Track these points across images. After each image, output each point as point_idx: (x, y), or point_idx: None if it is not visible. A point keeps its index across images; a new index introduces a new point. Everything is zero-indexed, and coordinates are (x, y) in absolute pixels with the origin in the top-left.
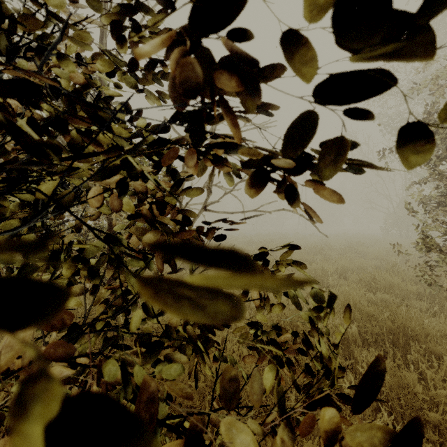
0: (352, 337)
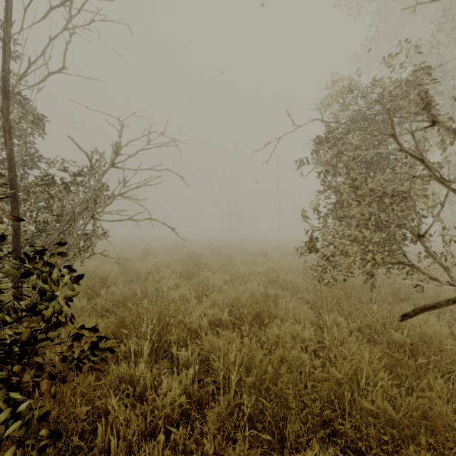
0: (224, 322)
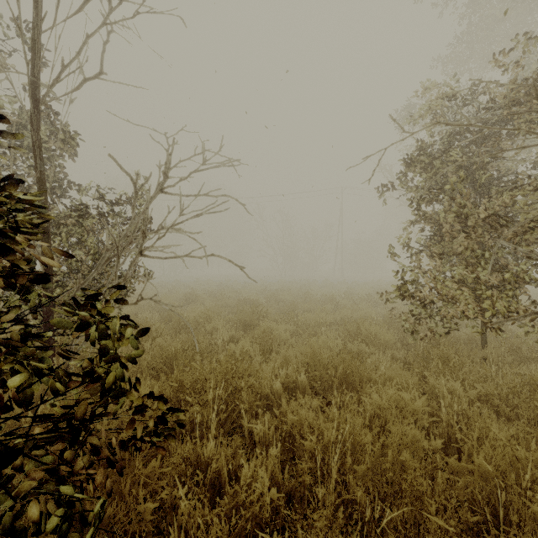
0: (301, 385)
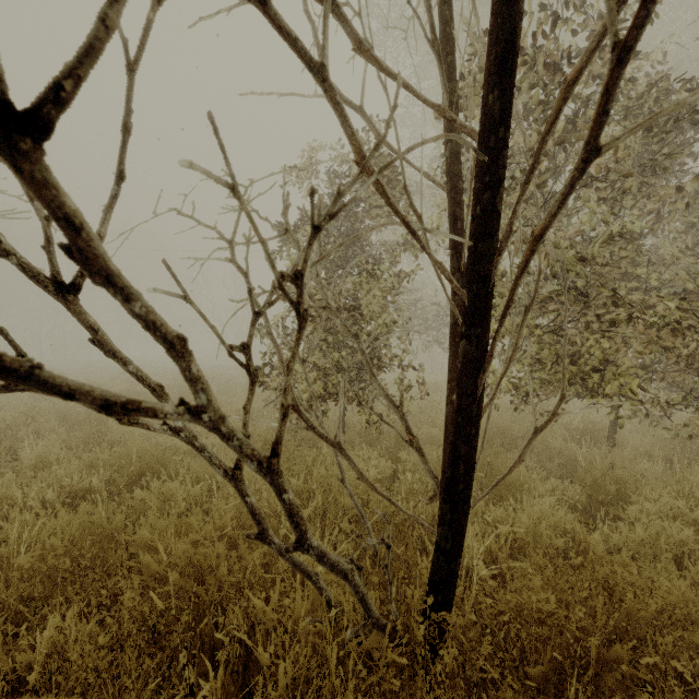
0: (94, 492)
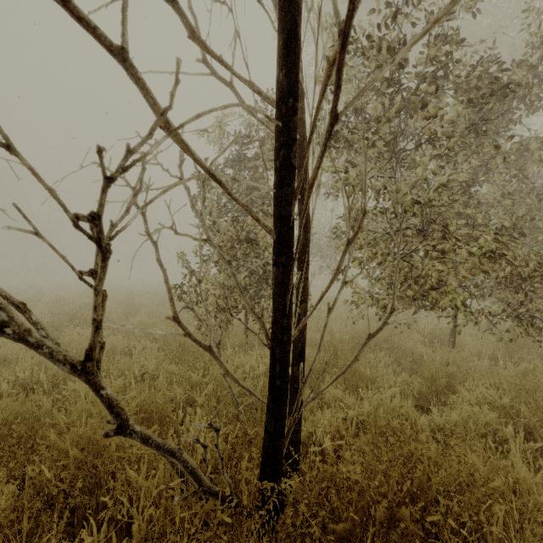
0: (42, 384)
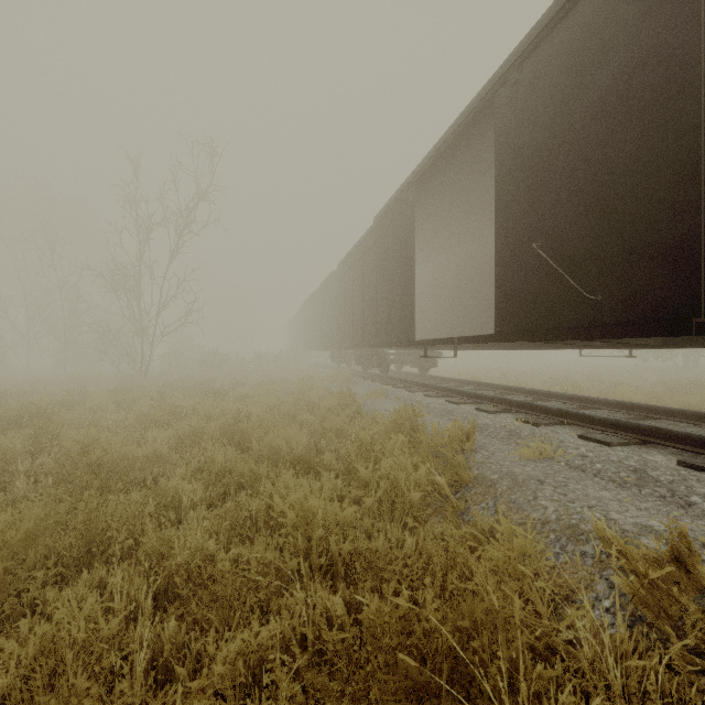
0: None
